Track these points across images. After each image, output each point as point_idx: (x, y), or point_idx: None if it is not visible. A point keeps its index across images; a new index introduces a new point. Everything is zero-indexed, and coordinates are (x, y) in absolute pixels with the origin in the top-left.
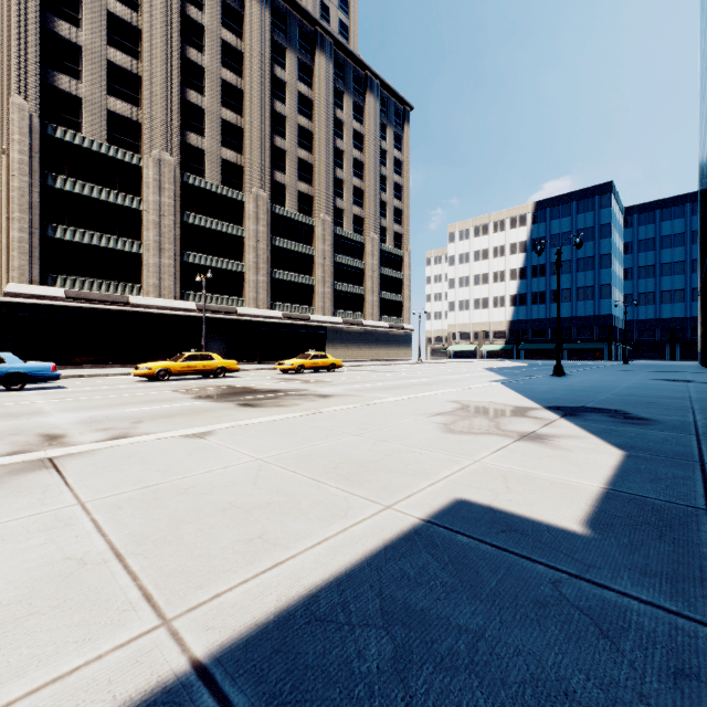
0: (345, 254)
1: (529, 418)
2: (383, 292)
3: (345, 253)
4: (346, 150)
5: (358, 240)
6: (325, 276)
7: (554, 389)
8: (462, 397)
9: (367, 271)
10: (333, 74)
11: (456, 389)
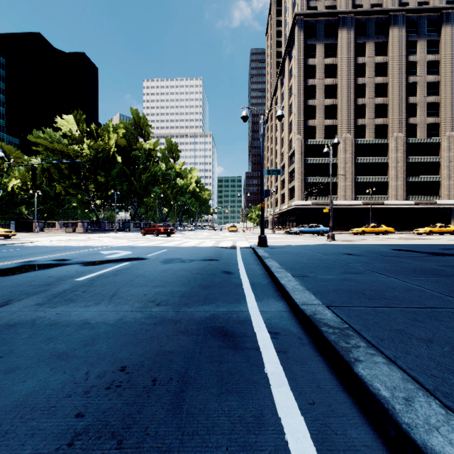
0: None
1: None
2: None
3: None
4: None
5: None
6: (449, 173)
7: None
8: None
9: None
10: None
11: None
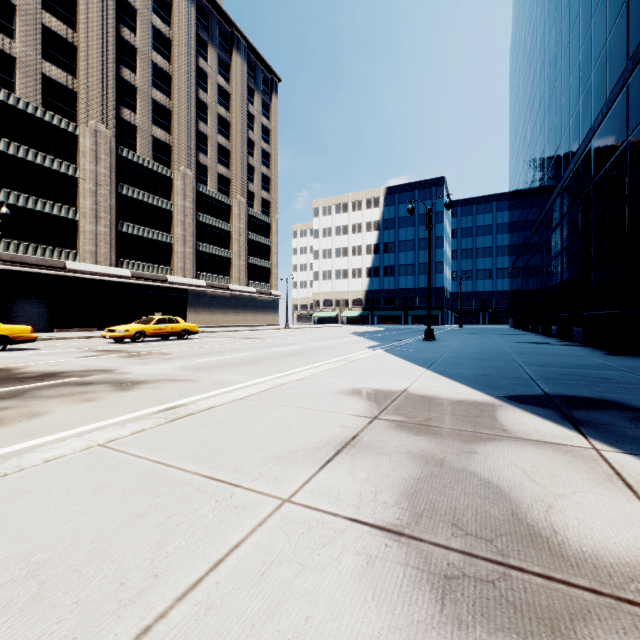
0: (209, 214)
1: (538, 446)
2: (251, 257)
3: (209, 213)
4: (210, 105)
5: (224, 201)
6: (186, 235)
7: (453, 358)
8: (356, 379)
9: (234, 234)
10: (195, 19)
11: (340, 363)
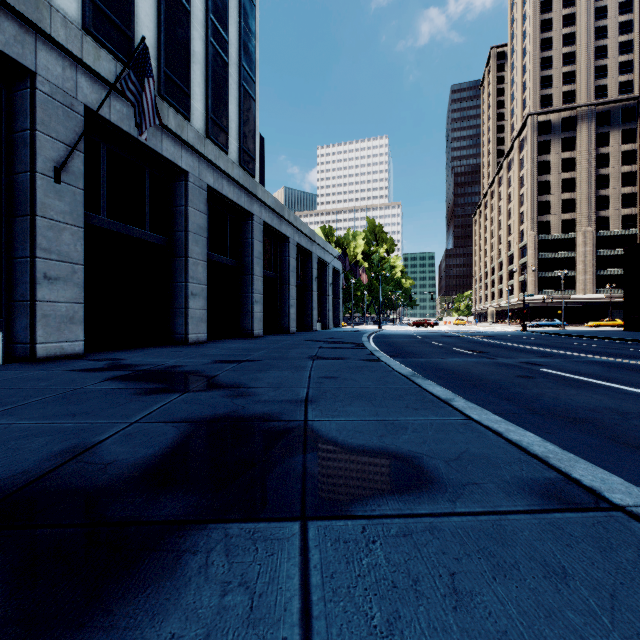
0: None
1: None
2: None
3: None
4: None
5: None
6: None
7: None
8: None
9: None
10: None
11: None
